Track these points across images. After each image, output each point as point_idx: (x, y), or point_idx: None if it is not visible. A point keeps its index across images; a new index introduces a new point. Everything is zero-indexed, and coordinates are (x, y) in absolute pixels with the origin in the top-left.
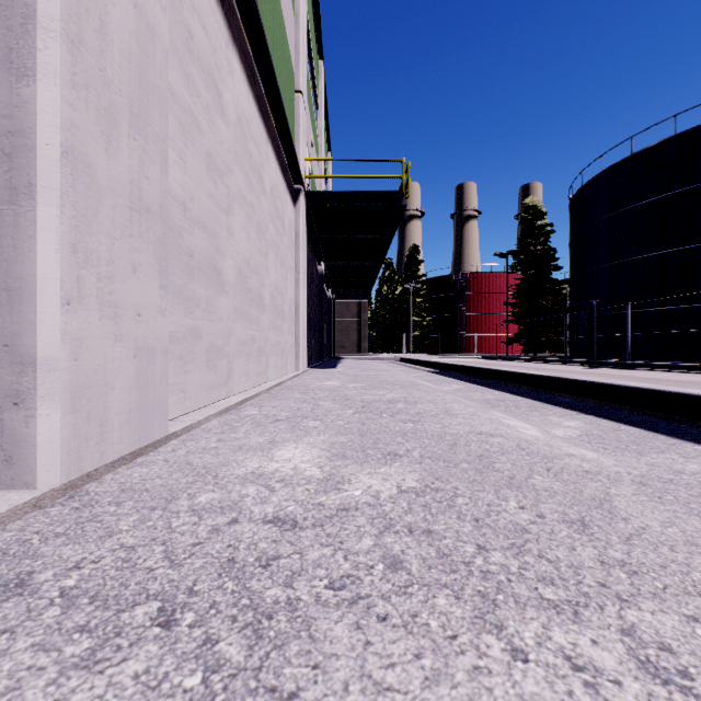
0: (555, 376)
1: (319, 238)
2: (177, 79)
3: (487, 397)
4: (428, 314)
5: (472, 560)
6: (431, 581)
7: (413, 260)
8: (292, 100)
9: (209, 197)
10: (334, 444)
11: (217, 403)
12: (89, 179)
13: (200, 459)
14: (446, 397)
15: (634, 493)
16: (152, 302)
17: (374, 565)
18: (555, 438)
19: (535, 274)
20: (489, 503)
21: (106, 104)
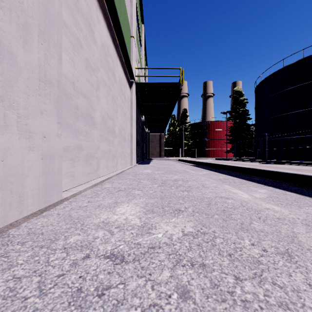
0: (252, 168)
1: (142, 104)
2: (70, 20)
3: (220, 177)
4: (191, 140)
5: (234, 290)
6: (209, 310)
7: (184, 115)
8: (129, 40)
9: (87, 81)
10: (147, 204)
11: (91, 181)
12: (11, 61)
13: (77, 213)
14: (201, 178)
15: (306, 231)
16: (53, 130)
17: (171, 295)
18: (257, 199)
19: (239, 121)
20: (234, 242)
21: (23, 22)
